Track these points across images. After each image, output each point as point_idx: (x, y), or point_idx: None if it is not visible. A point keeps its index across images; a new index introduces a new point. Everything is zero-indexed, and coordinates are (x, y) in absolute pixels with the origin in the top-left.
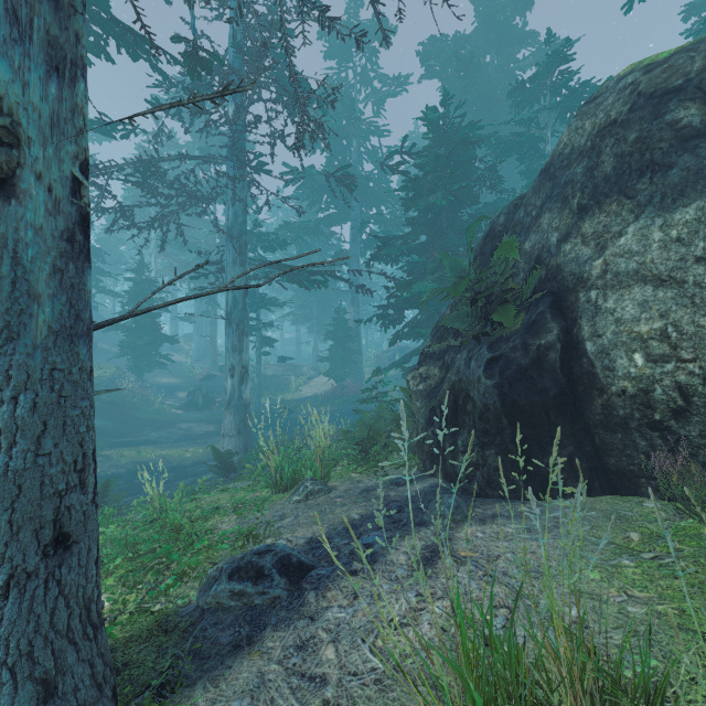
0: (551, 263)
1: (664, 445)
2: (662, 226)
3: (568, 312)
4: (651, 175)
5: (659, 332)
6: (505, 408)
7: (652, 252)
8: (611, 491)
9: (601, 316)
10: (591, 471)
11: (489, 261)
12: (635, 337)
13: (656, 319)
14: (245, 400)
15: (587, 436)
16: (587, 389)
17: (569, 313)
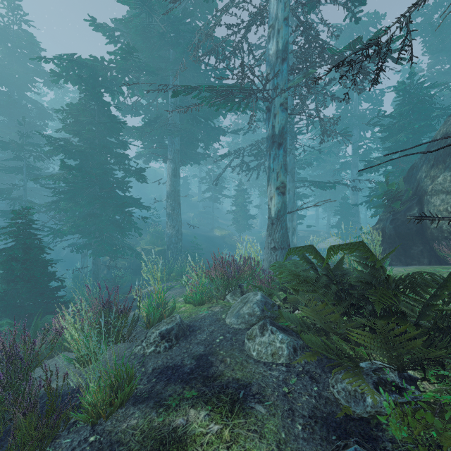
0: (420, 185)
1: (450, 244)
2: (450, 175)
3: (422, 203)
4: (450, 157)
5: (445, 209)
6: (396, 235)
7: (446, 183)
8: (439, 263)
9: (429, 204)
10: (430, 256)
11: (410, 179)
12: (438, 210)
13: (445, 205)
14: (294, 243)
15: (427, 243)
16: (425, 228)
17: (422, 203)
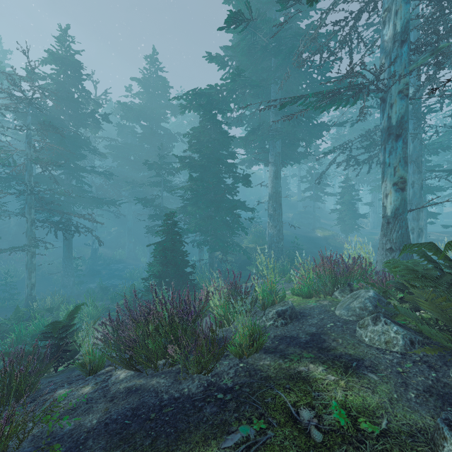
0: None
1: None
2: None
3: None
4: None
5: None
6: None
7: None
8: None
9: None
10: None
11: None
12: None
13: None
14: None
15: None
16: None
17: None
